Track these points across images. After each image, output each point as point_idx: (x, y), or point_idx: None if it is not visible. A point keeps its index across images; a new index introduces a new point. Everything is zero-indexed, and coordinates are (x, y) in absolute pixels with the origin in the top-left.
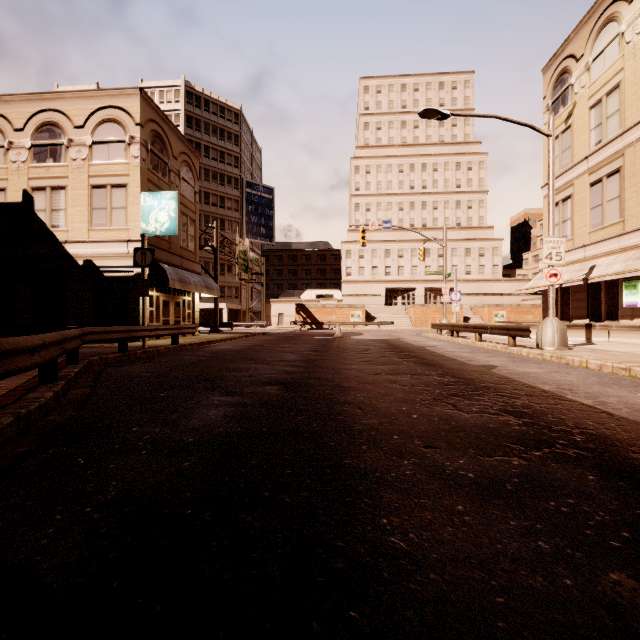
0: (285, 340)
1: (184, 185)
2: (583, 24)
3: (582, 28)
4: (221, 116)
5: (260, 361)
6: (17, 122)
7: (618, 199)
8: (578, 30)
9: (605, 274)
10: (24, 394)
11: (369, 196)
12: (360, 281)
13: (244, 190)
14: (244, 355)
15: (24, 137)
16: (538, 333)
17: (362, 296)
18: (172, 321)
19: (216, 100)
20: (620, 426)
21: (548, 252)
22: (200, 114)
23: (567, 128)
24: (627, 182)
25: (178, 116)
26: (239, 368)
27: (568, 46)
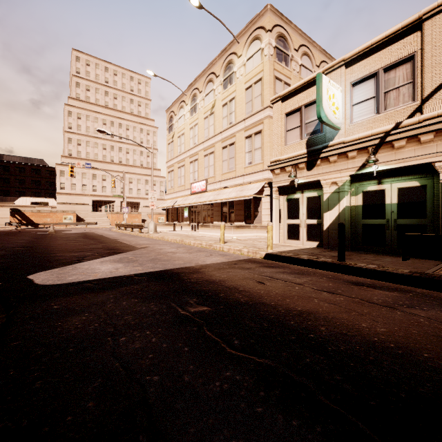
0: (8, 235)
1: None
2: (176, 102)
3: (176, 103)
4: None
5: (2, 243)
6: None
7: (184, 176)
8: (175, 103)
9: (176, 205)
10: None
11: (80, 135)
12: (72, 194)
13: None
14: None
15: None
16: (148, 227)
17: (74, 204)
18: None
19: None
20: (124, 245)
21: (151, 196)
22: None
23: (173, 141)
24: (186, 171)
25: None
26: None
27: (173, 107)
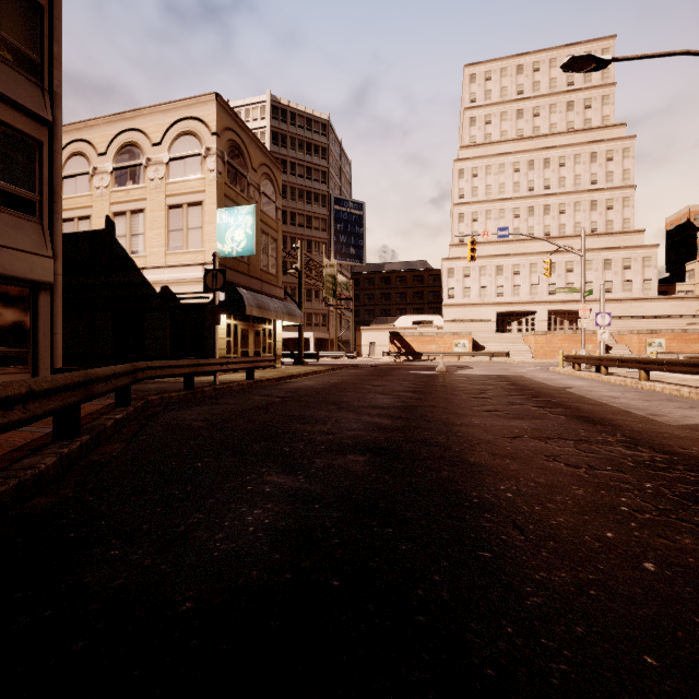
0: (377, 375)
1: (264, 200)
2: None
3: None
4: (308, 129)
5: (344, 406)
6: (100, 146)
7: None
8: None
9: None
10: (19, 459)
11: (476, 203)
12: (465, 304)
13: (332, 207)
14: (326, 396)
15: (107, 161)
16: None
17: (467, 322)
18: (251, 352)
19: (302, 112)
20: None
21: None
22: (286, 129)
23: None
24: None
25: (264, 134)
26: (316, 418)
27: None
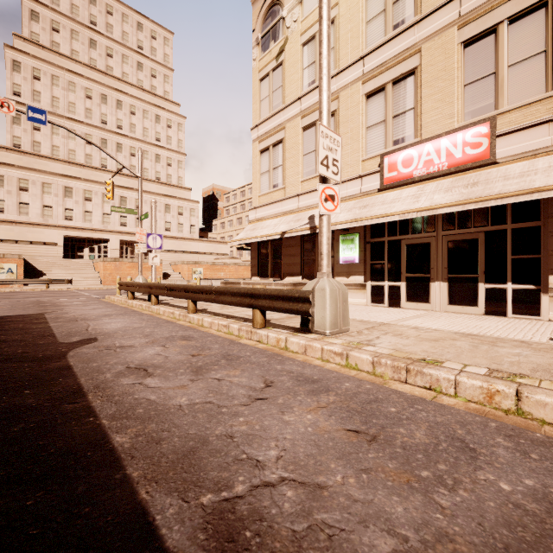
0: None
1: None
2: None
3: None
4: None
5: None
6: None
7: None
8: None
9: (338, 221)
10: None
11: None
12: (21, 222)
13: None
14: None
15: None
16: None
17: (25, 243)
18: None
19: None
20: None
21: (324, 153)
22: None
23: (279, 65)
24: (342, 127)
25: None
26: None
27: None
